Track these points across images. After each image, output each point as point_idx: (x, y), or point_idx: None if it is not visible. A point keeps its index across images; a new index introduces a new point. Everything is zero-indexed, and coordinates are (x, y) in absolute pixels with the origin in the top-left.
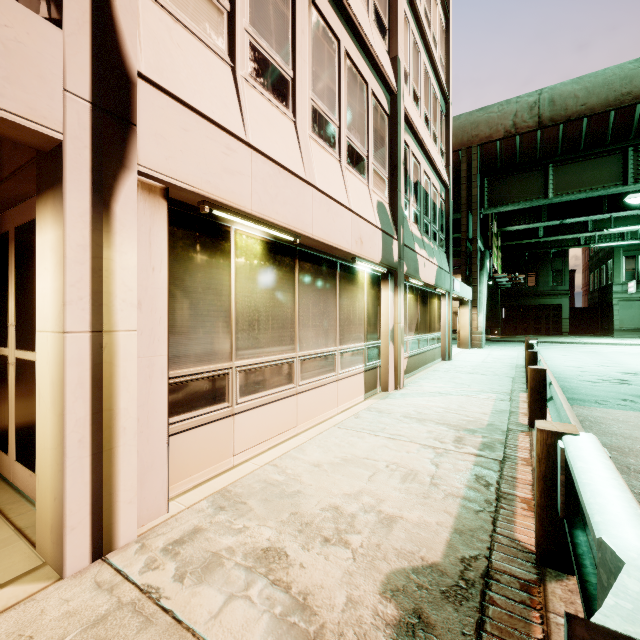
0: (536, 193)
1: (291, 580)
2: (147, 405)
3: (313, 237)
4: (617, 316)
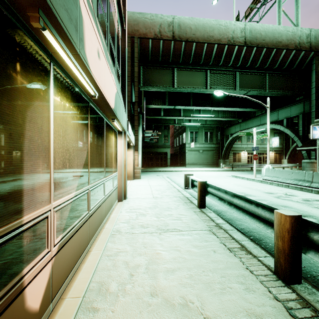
0: (168, 83)
1: None
2: None
3: None
4: (187, 157)
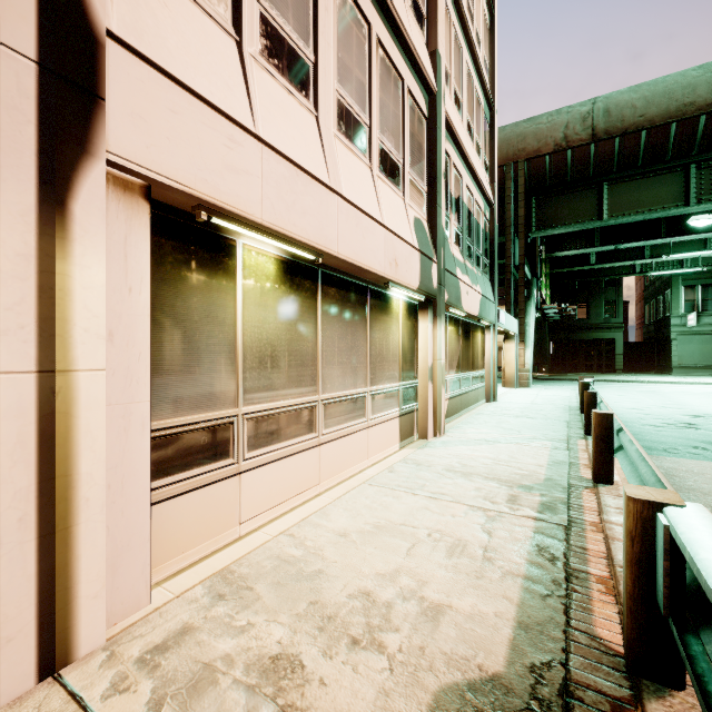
0: (589, 214)
1: (307, 705)
2: (121, 467)
3: (339, 256)
4: (675, 352)
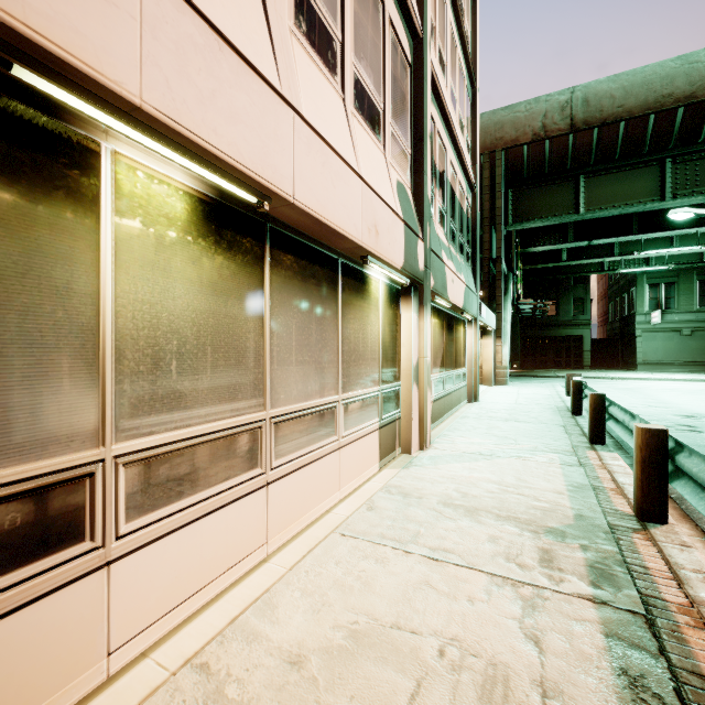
0: (566, 208)
1: None
2: None
3: (295, 203)
4: (640, 348)
